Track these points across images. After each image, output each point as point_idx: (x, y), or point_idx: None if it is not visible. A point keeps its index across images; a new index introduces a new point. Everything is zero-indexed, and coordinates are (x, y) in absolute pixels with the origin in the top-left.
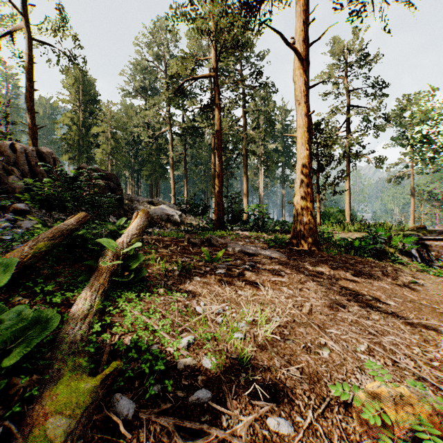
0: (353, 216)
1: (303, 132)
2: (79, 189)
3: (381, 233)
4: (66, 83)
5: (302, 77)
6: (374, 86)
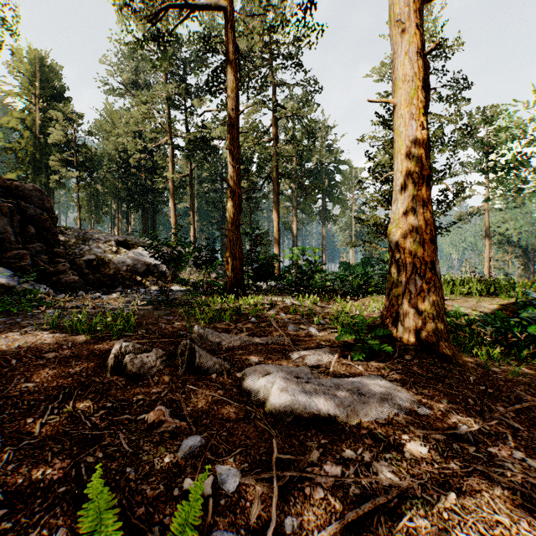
0: None
1: (414, 90)
2: None
3: None
4: (14, 67)
5: None
6: (452, 86)
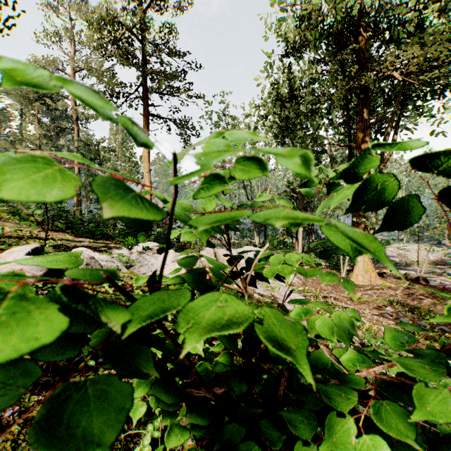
0: None
1: None
2: None
3: None
4: None
5: (77, 167)
6: None
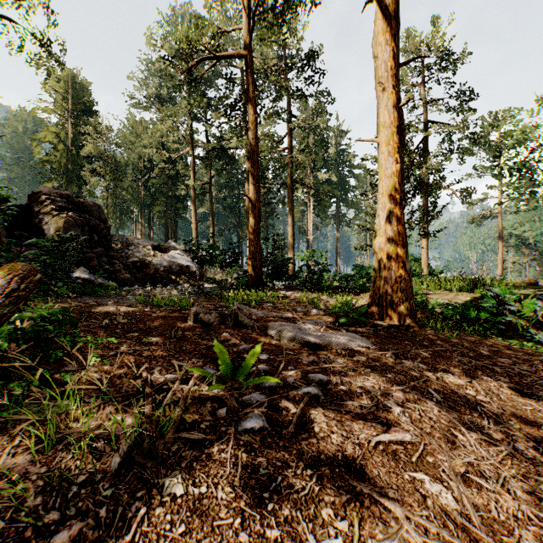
0: (430, 266)
1: (390, 134)
2: (34, 225)
3: (509, 297)
4: (49, 86)
5: (388, 45)
6: (459, 96)
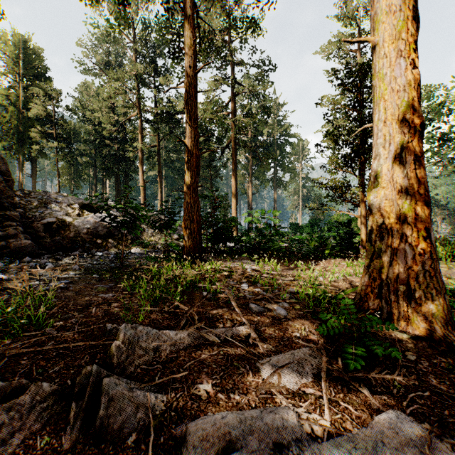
0: None
1: (402, 21)
2: None
3: None
4: None
5: None
6: None
